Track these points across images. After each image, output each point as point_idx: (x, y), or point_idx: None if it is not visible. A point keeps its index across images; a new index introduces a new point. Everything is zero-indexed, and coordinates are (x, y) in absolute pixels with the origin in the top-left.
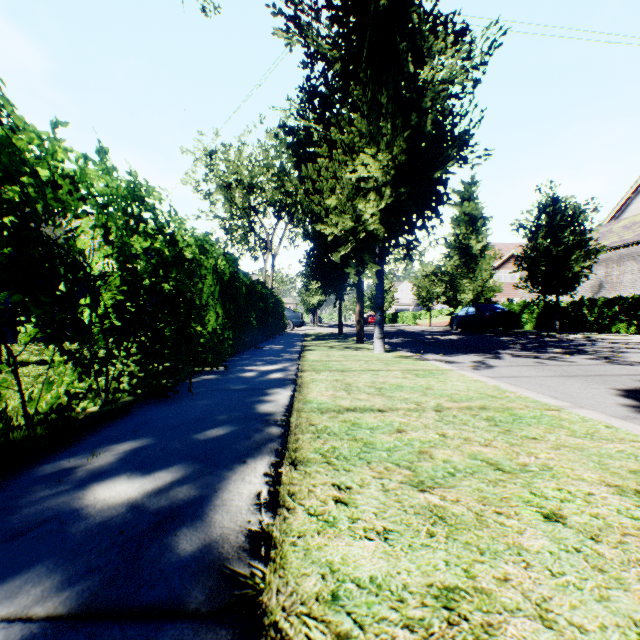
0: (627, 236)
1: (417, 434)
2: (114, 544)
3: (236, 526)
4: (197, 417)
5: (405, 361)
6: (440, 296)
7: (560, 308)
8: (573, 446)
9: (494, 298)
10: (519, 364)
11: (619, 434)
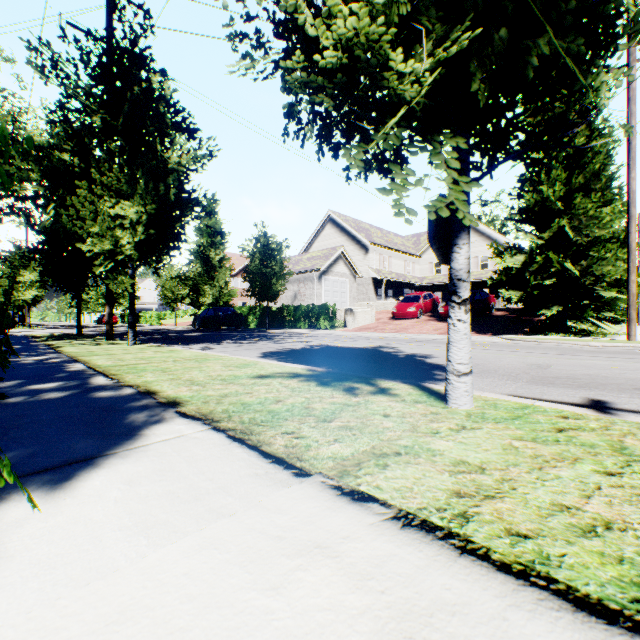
0: (309, 265)
1: (165, 366)
2: (68, 388)
3: (108, 382)
4: (33, 375)
5: (155, 348)
6: (186, 298)
7: (272, 311)
8: (221, 362)
9: (233, 301)
10: (229, 346)
11: (239, 359)
